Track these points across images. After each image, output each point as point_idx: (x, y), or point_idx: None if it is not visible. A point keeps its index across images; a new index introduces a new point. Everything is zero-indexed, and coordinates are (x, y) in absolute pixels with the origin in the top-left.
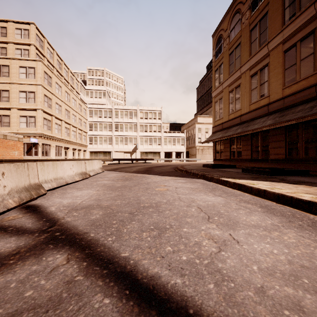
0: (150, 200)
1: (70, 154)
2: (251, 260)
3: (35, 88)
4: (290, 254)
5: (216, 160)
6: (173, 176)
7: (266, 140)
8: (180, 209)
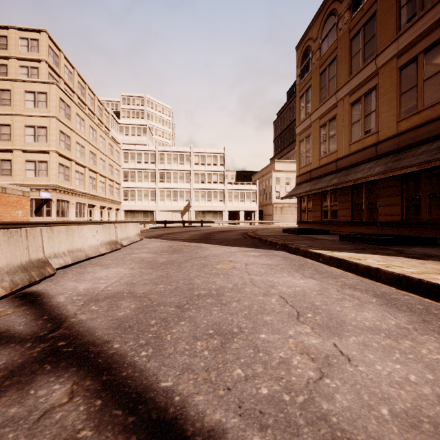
0: (208, 284)
1: (96, 215)
2: (376, 395)
3: (48, 122)
4: (439, 384)
5: (302, 222)
6: (241, 246)
7: (374, 195)
8: (254, 299)
